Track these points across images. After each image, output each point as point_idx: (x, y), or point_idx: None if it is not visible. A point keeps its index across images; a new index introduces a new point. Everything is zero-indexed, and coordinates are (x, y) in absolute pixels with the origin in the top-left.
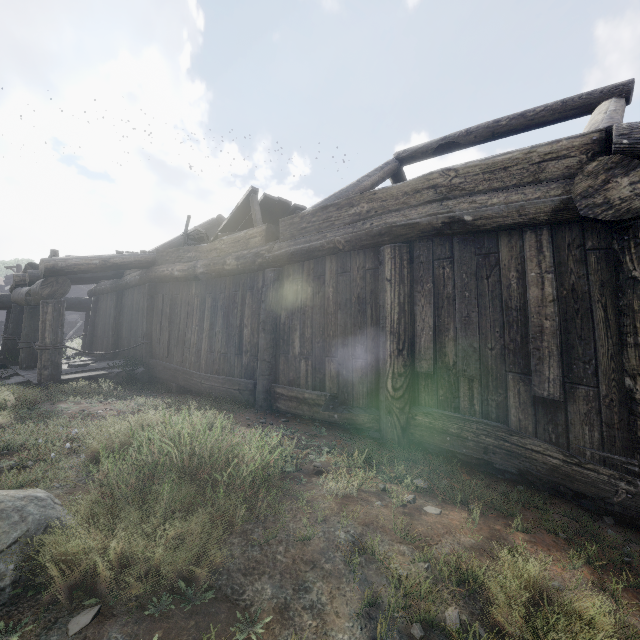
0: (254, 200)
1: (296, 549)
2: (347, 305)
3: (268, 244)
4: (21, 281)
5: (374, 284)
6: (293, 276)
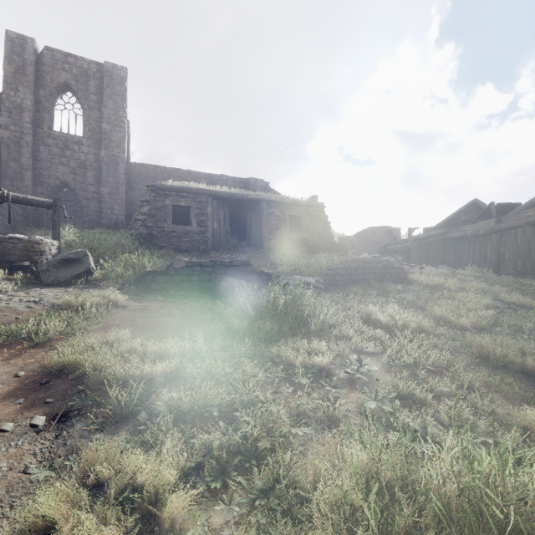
0: (492, 207)
1: (492, 278)
2: (524, 243)
3: (497, 225)
4: (392, 243)
5: (533, 236)
6: (506, 235)
